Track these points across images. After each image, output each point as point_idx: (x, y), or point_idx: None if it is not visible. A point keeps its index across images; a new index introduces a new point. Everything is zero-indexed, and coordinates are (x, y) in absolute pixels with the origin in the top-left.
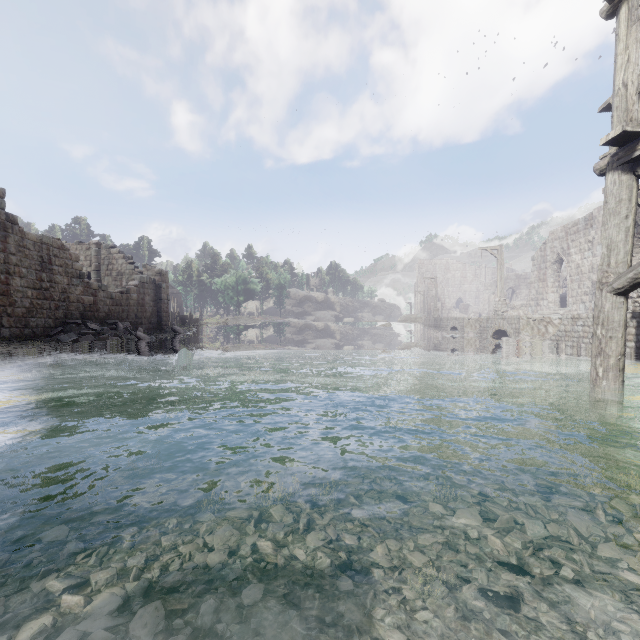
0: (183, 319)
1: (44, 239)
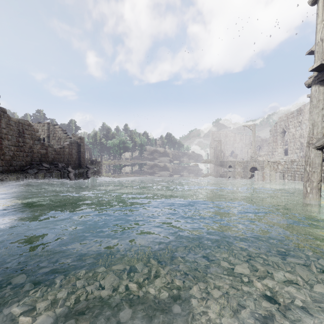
0: (92, 161)
1: (20, 120)
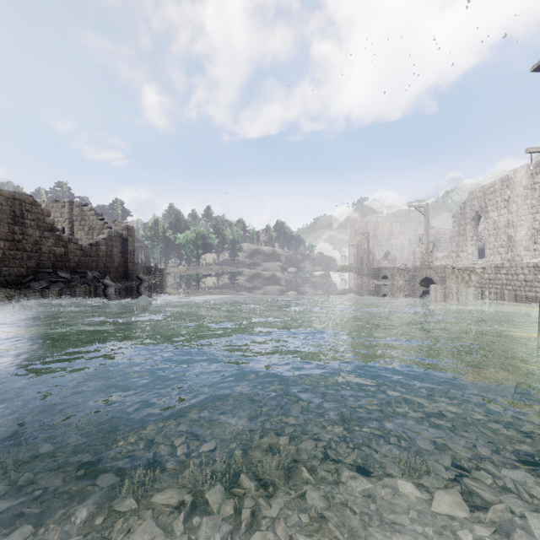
0: (149, 269)
1: (16, 195)
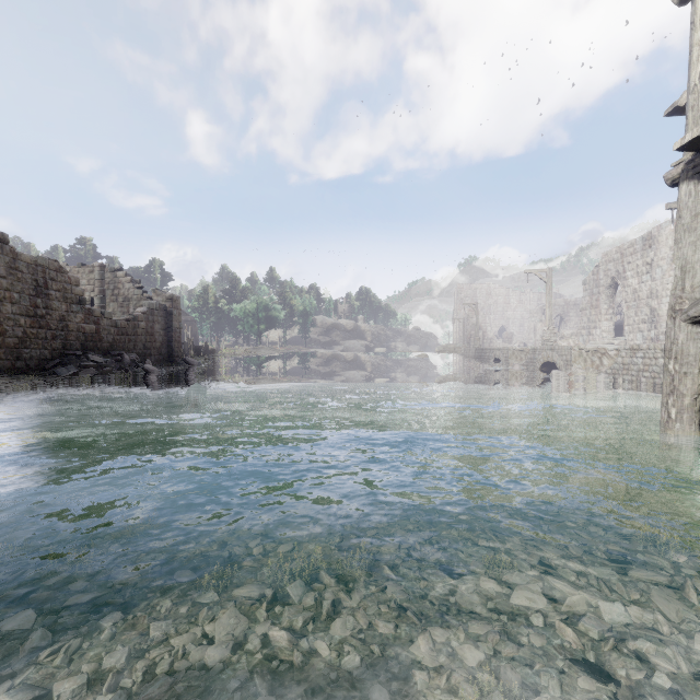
0: (198, 349)
1: (39, 260)
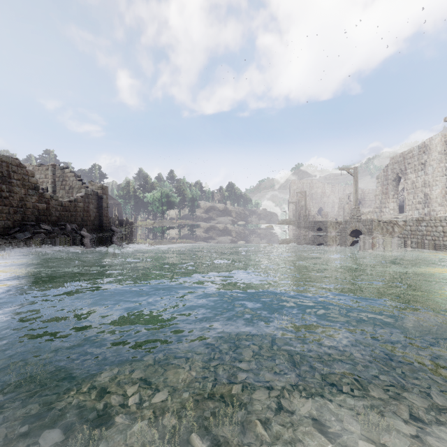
0: (121, 222)
1: (4, 158)
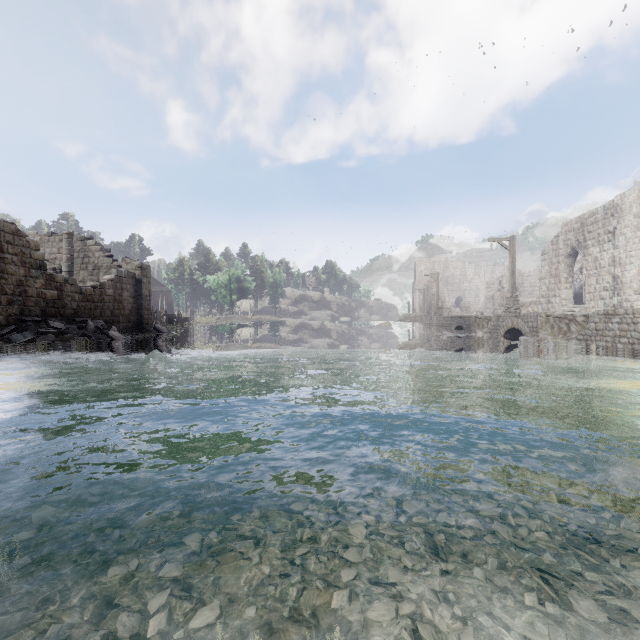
0: (171, 318)
1: None
